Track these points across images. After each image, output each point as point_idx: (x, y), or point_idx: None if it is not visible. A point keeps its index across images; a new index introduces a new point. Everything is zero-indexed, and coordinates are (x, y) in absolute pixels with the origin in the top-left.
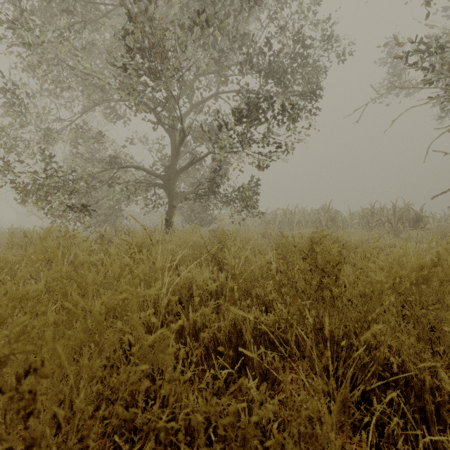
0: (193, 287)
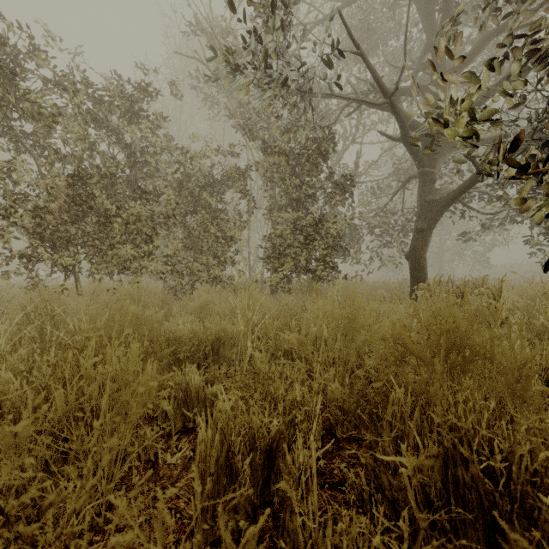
0: None
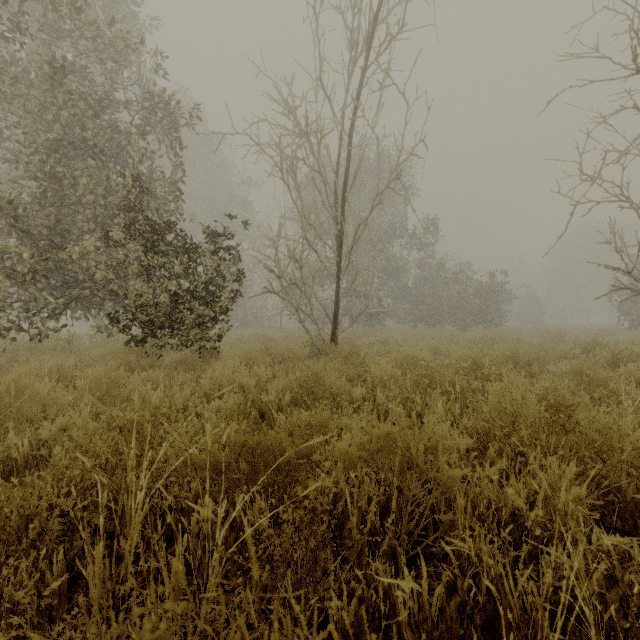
0: None
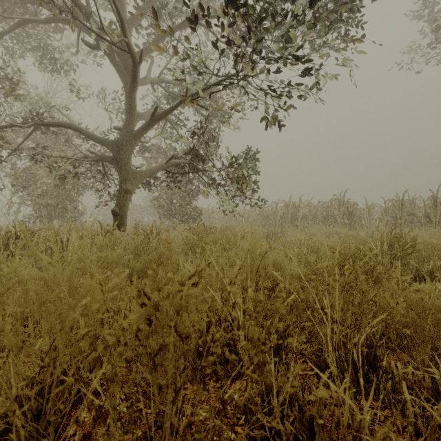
0: None
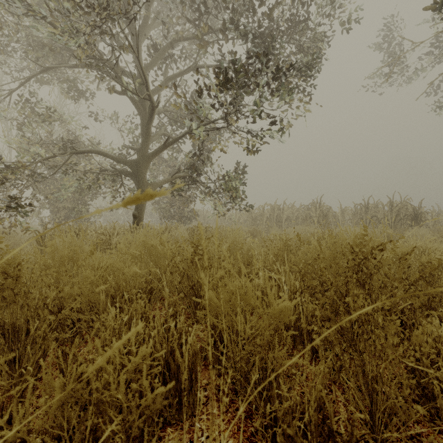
0: (88, 422)
